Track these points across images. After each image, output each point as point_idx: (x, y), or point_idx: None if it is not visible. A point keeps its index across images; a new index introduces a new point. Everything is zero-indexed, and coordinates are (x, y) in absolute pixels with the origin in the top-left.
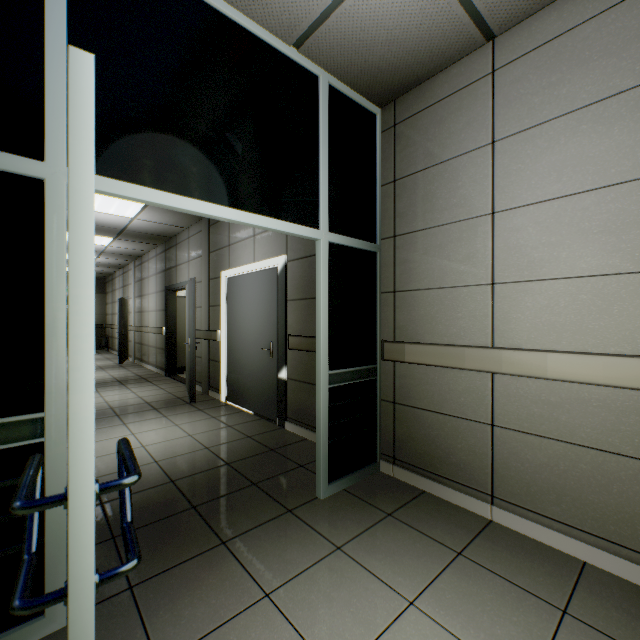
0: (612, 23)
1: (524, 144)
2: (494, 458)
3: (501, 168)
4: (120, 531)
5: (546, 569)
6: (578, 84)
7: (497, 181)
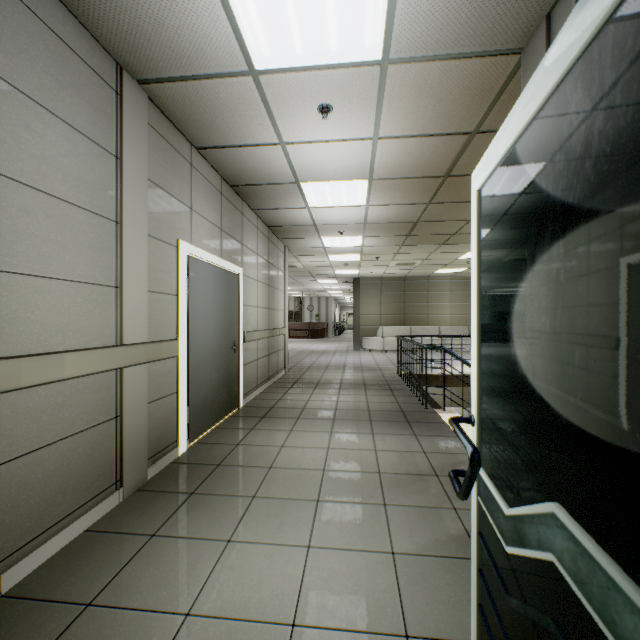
0: (96, 85)
1: (36, 117)
2: (0, 509)
3: (10, 121)
4: None
5: (104, 546)
6: (78, 108)
7: (5, 134)
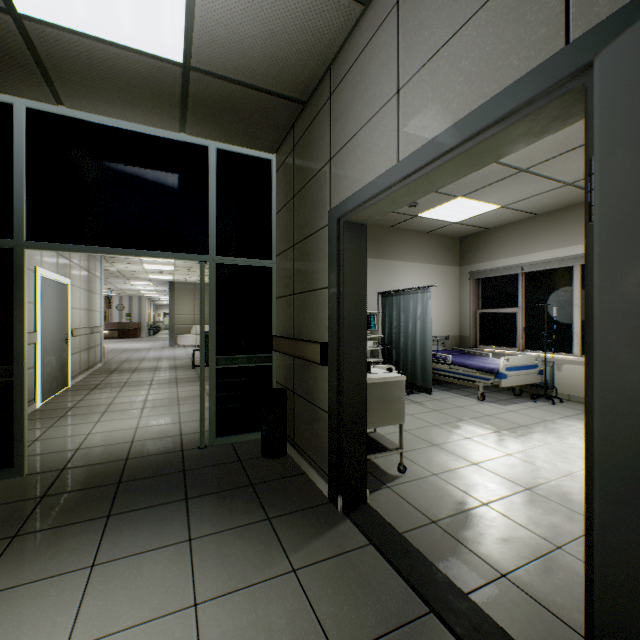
0: None
1: None
2: None
3: None
4: (180, 473)
5: None
6: None
7: None
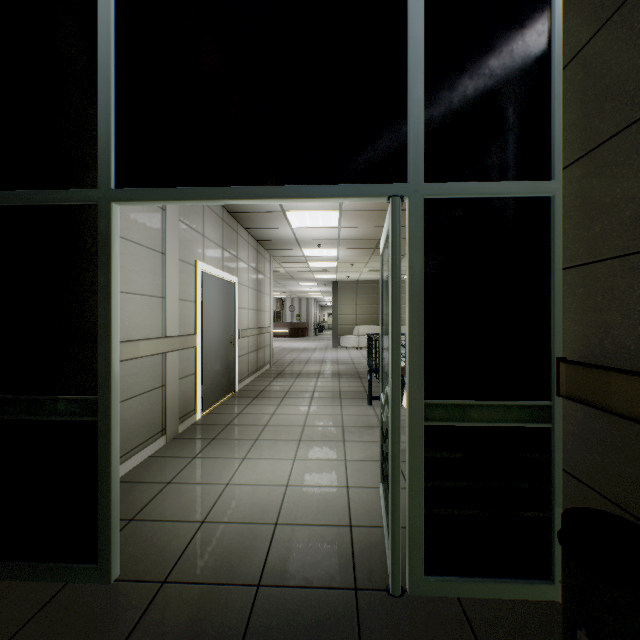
0: None
1: None
2: None
3: None
4: None
5: (165, 462)
6: None
7: None
